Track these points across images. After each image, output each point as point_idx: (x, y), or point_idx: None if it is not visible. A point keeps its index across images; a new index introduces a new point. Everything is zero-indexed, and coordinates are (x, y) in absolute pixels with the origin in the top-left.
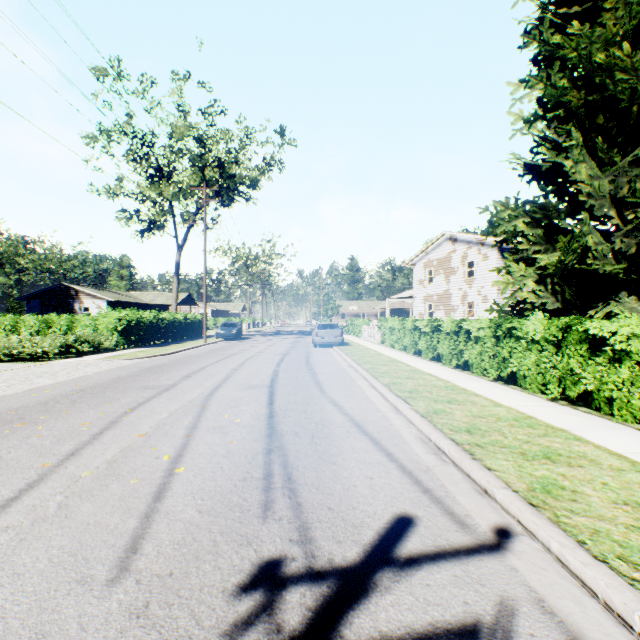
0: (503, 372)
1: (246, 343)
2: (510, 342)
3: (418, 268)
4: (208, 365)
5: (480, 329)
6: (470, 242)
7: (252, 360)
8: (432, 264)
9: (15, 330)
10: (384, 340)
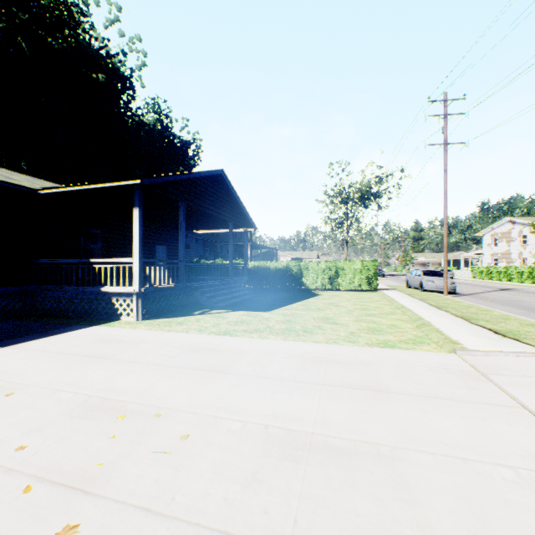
0: (532, 281)
1: (396, 278)
2: (534, 273)
3: (486, 237)
4: None
5: (525, 270)
6: (524, 224)
7: None
8: (496, 235)
9: None
10: (474, 276)
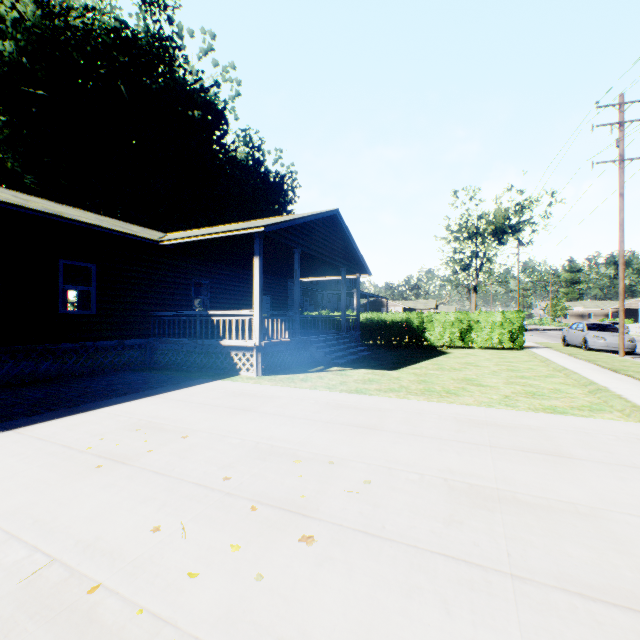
0: None
1: (544, 333)
2: None
3: None
4: None
5: None
6: None
7: None
8: None
9: None
10: None
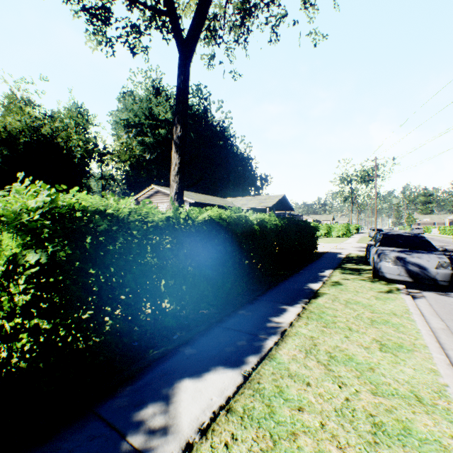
0: None
1: None
2: None
3: None
4: None
5: None
6: None
7: None
8: None
9: None
10: (439, 233)
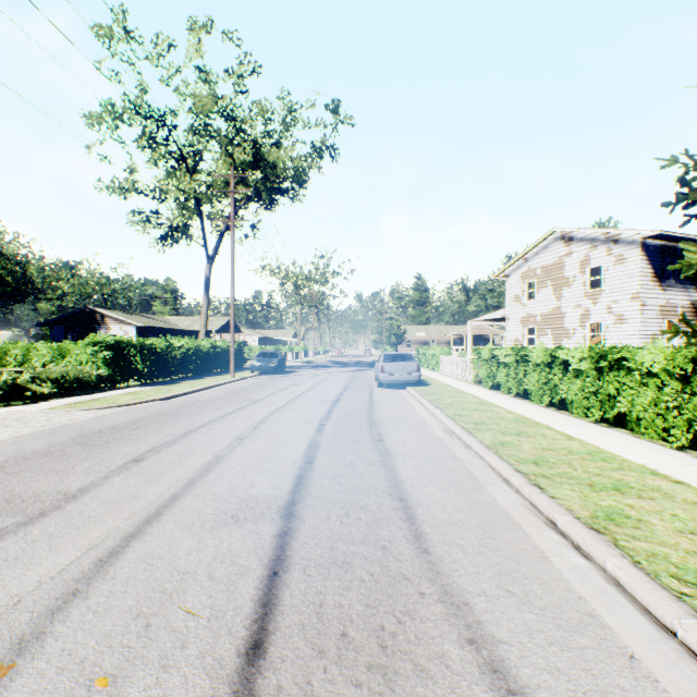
0: None
1: (286, 379)
2: None
3: (513, 280)
4: (202, 425)
5: None
6: (595, 240)
7: (281, 413)
8: (534, 274)
9: (26, 360)
10: (480, 378)
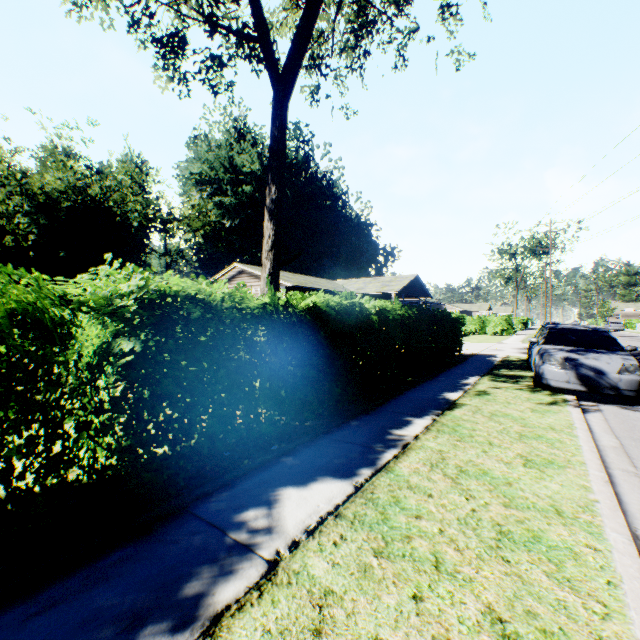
0: None
1: None
2: None
3: None
4: None
5: None
6: None
7: None
8: None
9: None
10: None
